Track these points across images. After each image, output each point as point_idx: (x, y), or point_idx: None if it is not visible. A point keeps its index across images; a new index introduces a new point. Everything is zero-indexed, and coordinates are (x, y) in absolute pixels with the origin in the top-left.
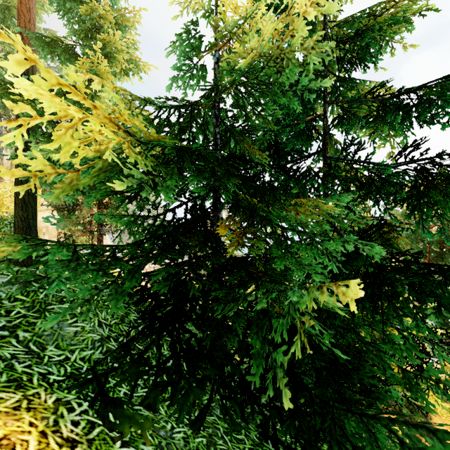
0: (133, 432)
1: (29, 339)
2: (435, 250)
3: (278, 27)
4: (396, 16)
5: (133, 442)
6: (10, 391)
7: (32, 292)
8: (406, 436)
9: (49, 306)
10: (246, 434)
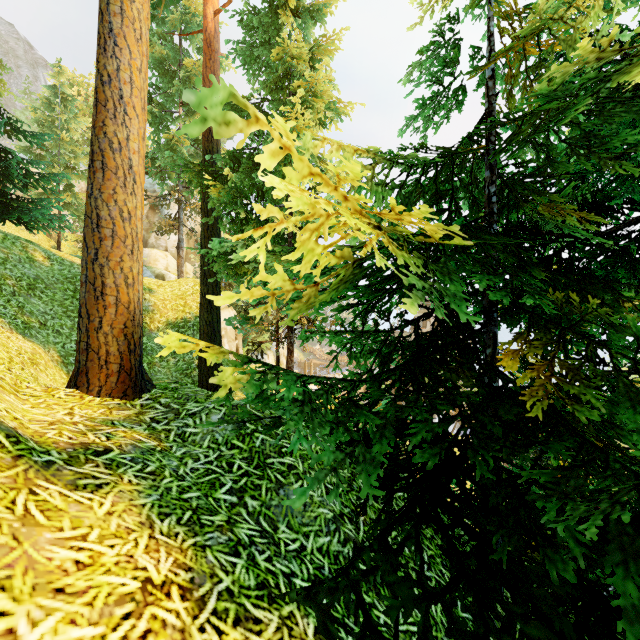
0: None
1: (258, 510)
2: None
3: None
4: None
5: None
6: (265, 608)
7: (247, 437)
8: None
9: (268, 458)
10: None
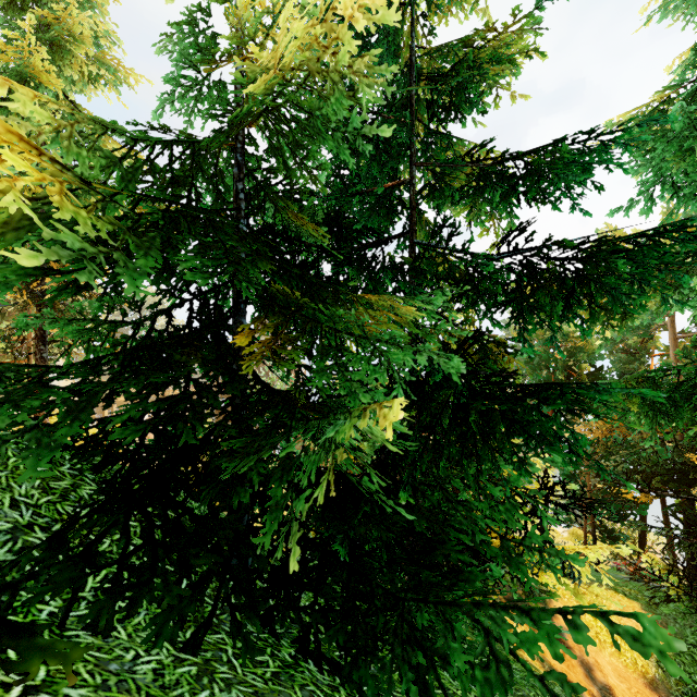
0: (54, 670)
1: None
2: (561, 379)
3: (316, 31)
4: (500, 53)
5: (50, 686)
6: None
7: None
8: (489, 618)
9: None
10: (273, 653)
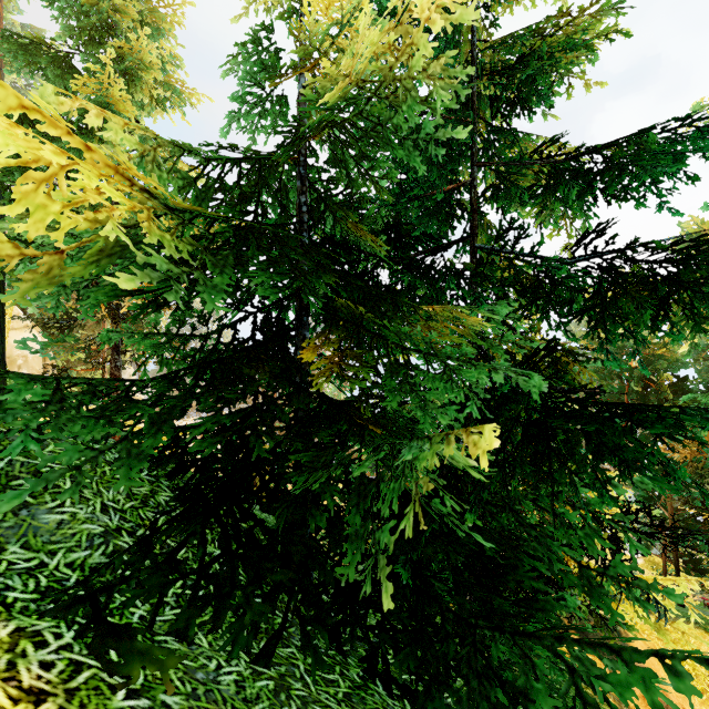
0: (150, 675)
1: None
2: (636, 390)
3: (389, 39)
4: (574, 39)
5: (148, 691)
6: None
7: None
8: (576, 658)
9: (14, 480)
10: (342, 672)
